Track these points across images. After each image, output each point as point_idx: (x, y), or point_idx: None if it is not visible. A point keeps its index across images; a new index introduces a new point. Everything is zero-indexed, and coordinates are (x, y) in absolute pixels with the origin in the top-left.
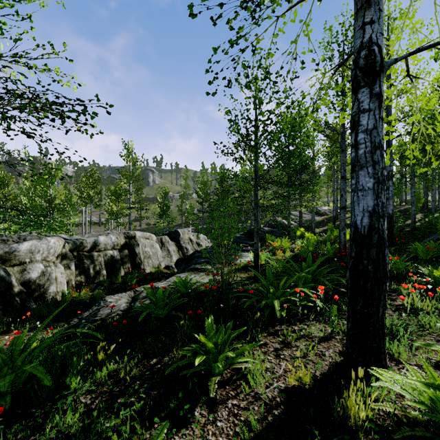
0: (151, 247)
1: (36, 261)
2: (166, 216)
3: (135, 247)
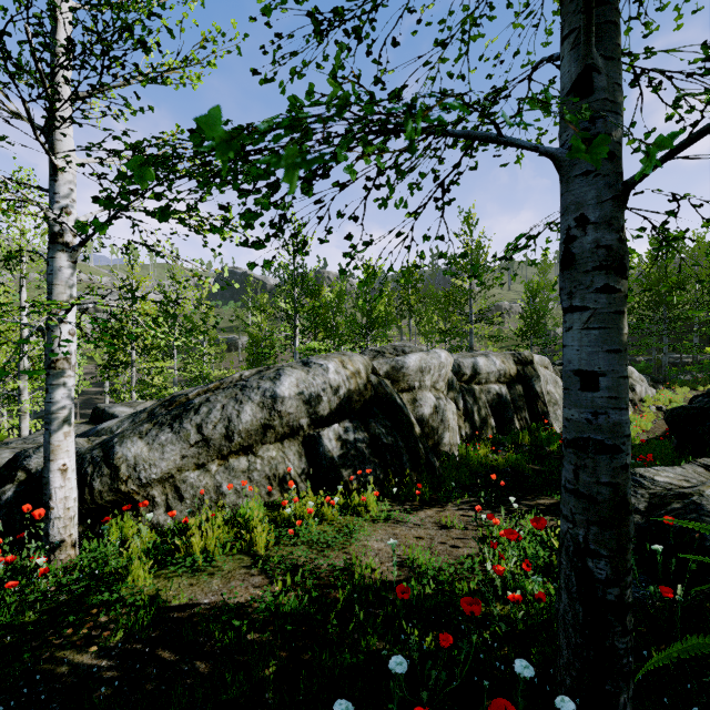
0: (554, 384)
1: (424, 388)
2: (536, 335)
3: (534, 381)
